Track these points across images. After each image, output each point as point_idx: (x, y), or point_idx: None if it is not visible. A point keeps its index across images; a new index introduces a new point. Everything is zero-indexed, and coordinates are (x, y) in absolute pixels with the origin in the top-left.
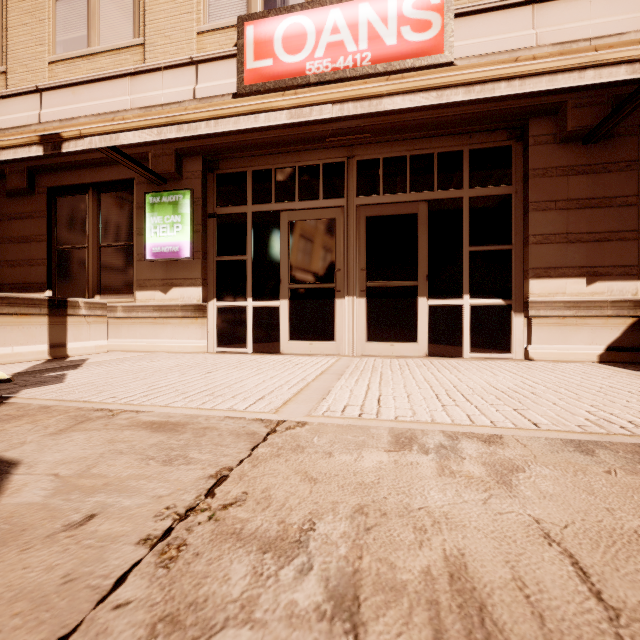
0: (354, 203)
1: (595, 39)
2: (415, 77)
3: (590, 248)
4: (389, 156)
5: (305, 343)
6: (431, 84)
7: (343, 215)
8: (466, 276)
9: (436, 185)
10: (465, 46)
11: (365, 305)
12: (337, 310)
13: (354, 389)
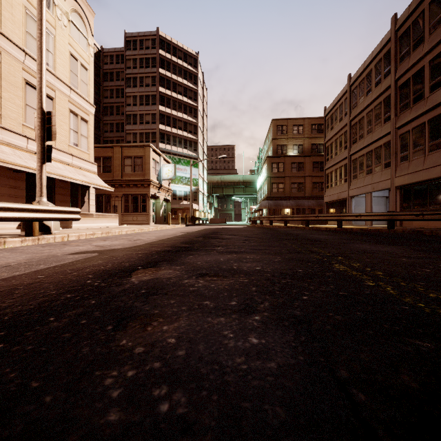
0: None
1: (17, 146)
2: None
3: (15, 199)
4: None
5: None
6: None
7: None
8: None
9: None
10: None
11: None
12: None
13: None
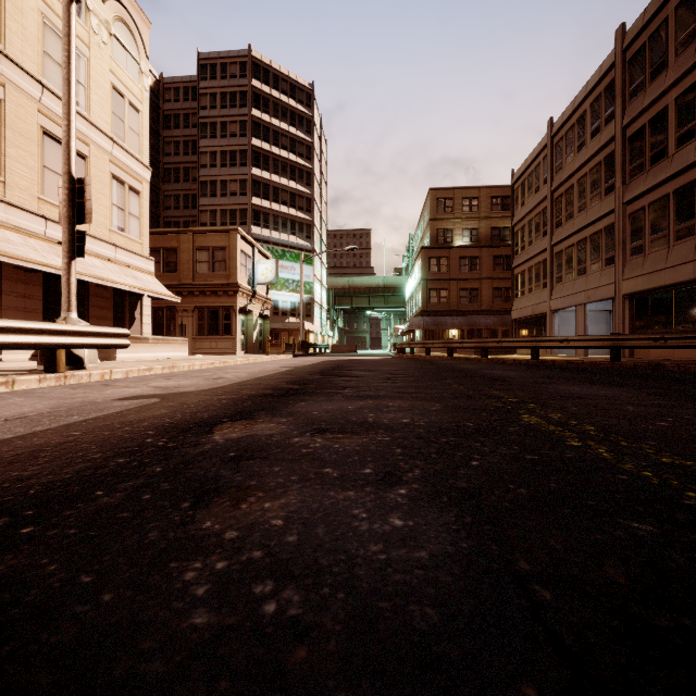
0: None
1: (29, 231)
2: None
3: (26, 315)
4: None
5: None
6: None
7: None
8: None
9: None
10: None
11: None
12: None
13: None
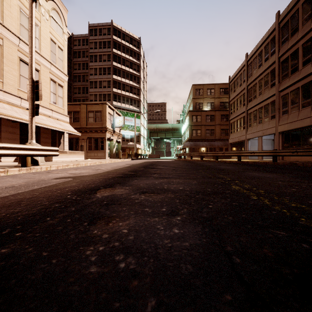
0: None
1: (14, 104)
2: None
3: (12, 141)
4: None
5: None
6: None
7: None
8: None
9: None
10: None
11: None
12: None
13: None
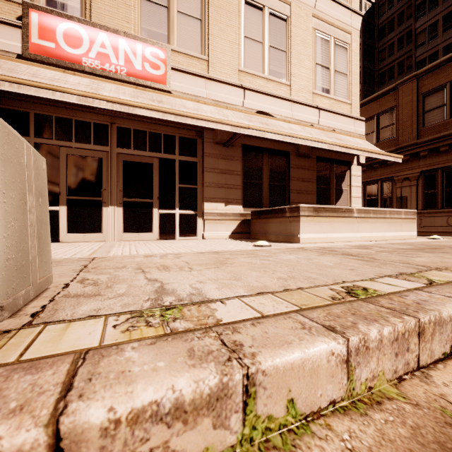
0: (115, 151)
1: (227, 104)
2: (152, 92)
3: (226, 191)
4: (137, 129)
5: (80, 235)
6: (159, 109)
7: (108, 157)
8: (177, 199)
9: (163, 150)
10: (176, 85)
11: (122, 211)
12: (104, 214)
13: (123, 249)
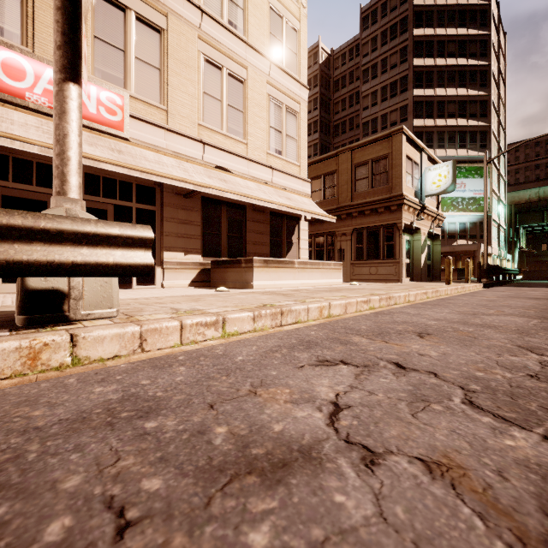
0: None
1: (187, 156)
2: (108, 138)
3: (186, 240)
4: (89, 172)
5: None
6: (126, 166)
7: None
8: None
9: (118, 197)
10: (135, 133)
11: None
12: None
13: None
